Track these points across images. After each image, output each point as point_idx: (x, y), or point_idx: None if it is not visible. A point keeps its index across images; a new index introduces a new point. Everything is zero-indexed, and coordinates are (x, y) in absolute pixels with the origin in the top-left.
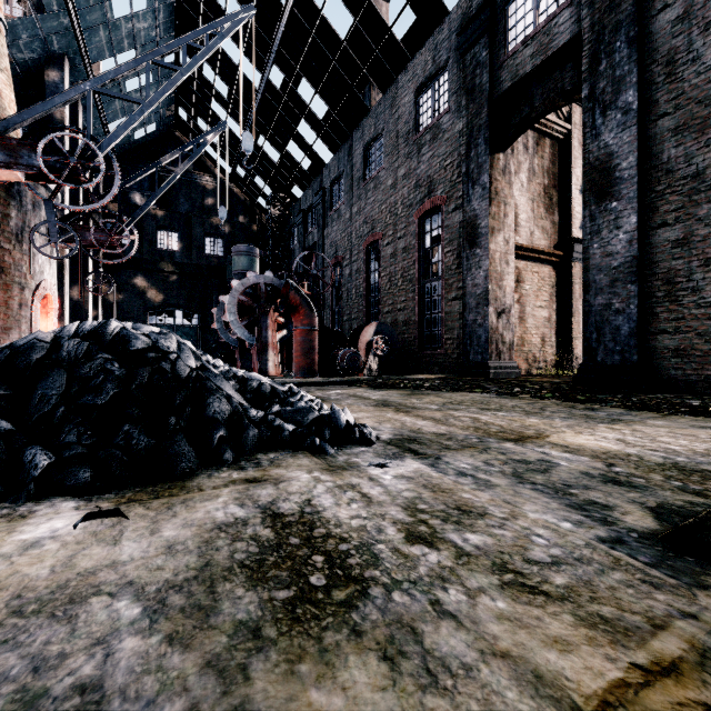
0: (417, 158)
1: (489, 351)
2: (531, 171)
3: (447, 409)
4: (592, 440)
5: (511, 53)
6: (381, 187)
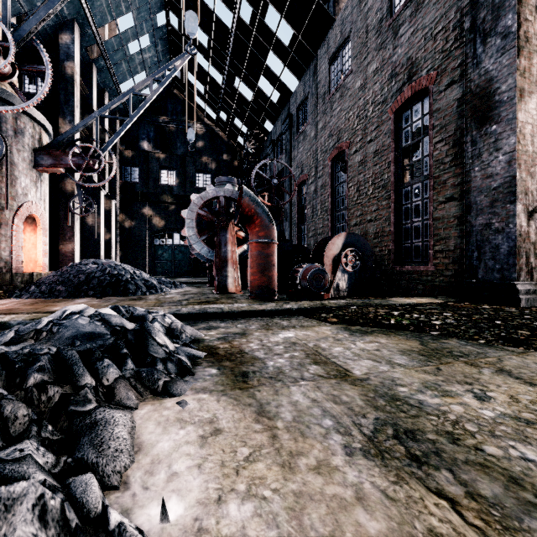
0: (392, 43)
1: (516, 267)
2: None
3: None
4: None
5: None
6: (348, 93)
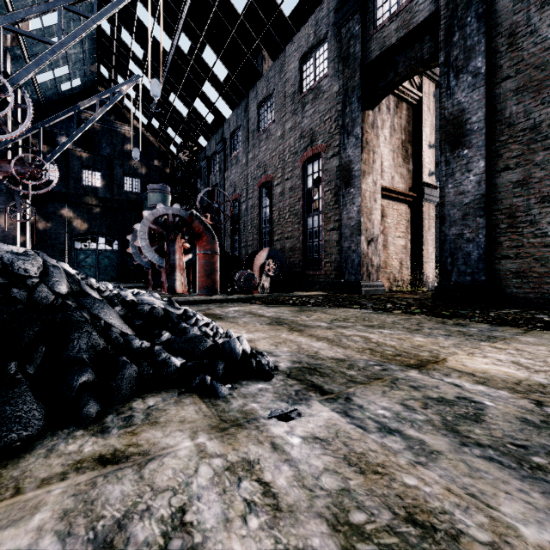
0: (301, 114)
1: (361, 272)
2: (392, 128)
3: (336, 327)
4: (491, 364)
5: (379, 28)
6: (272, 137)
